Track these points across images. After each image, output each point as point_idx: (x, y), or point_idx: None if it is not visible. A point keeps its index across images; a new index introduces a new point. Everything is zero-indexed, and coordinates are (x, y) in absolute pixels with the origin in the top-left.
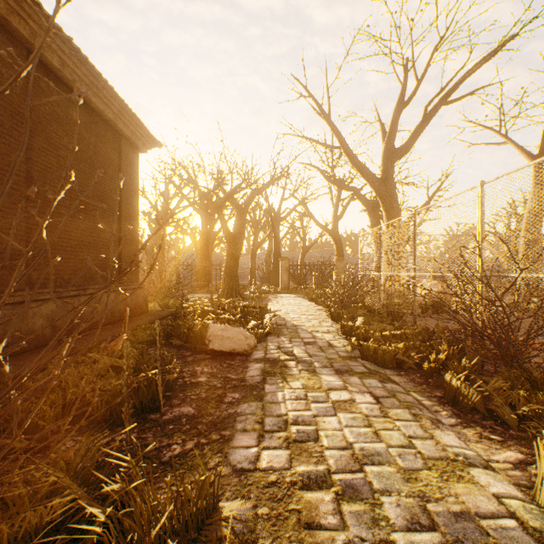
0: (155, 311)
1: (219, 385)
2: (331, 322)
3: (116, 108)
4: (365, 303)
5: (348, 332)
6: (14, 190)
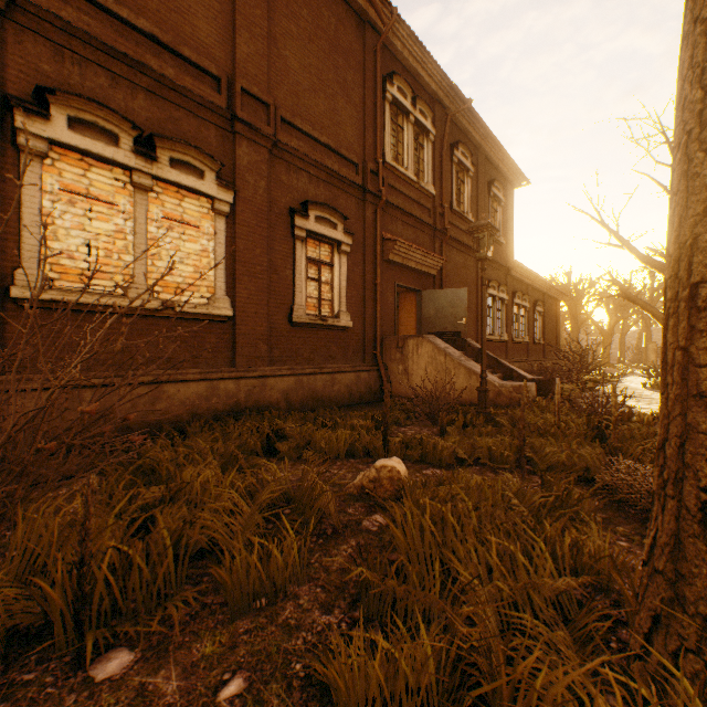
0: None
1: None
2: None
3: (559, 294)
4: None
5: None
6: (546, 332)
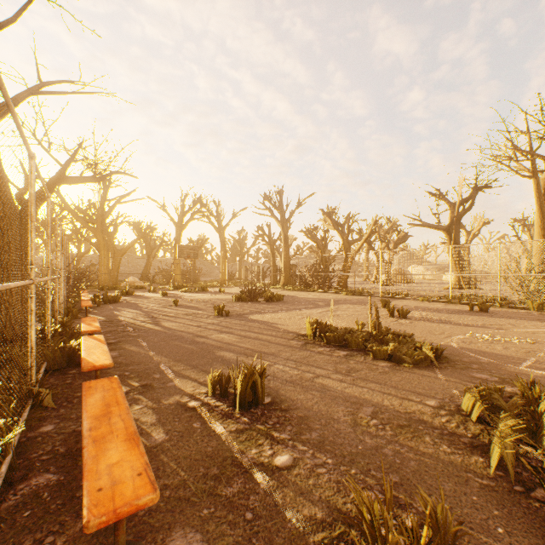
0: None
1: None
2: None
3: None
4: None
5: None
6: None
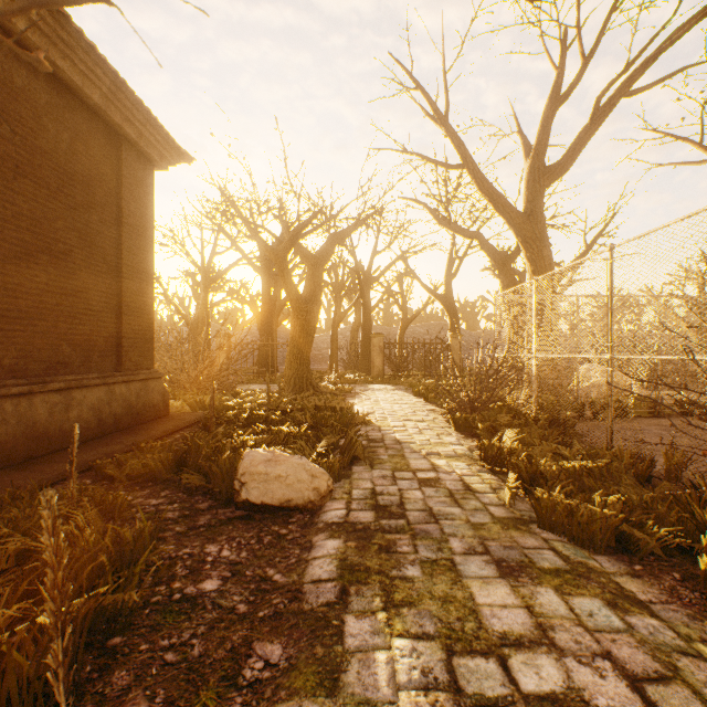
0: (180, 413)
1: (242, 608)
2: (456, 435)
3: (106, 86)
4: (507, 403)
5: (494, 458)
6: None
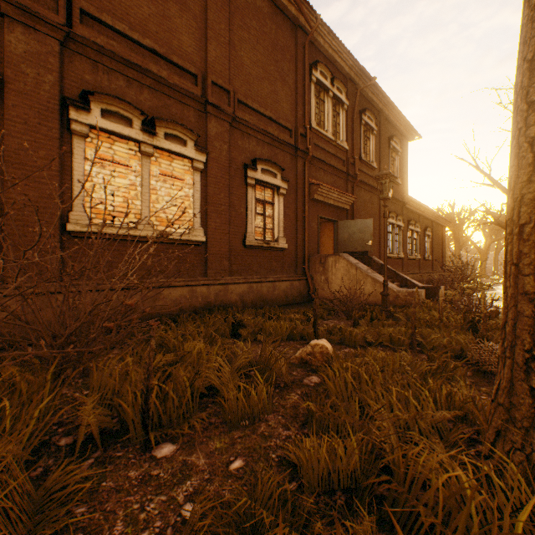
0: None
1: None
2: None
3: (444, 222)
4: None
5: None
6: (434, 251)
